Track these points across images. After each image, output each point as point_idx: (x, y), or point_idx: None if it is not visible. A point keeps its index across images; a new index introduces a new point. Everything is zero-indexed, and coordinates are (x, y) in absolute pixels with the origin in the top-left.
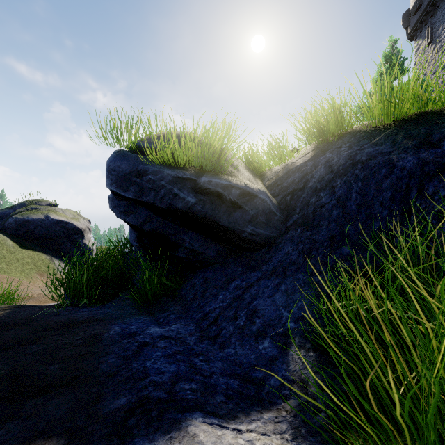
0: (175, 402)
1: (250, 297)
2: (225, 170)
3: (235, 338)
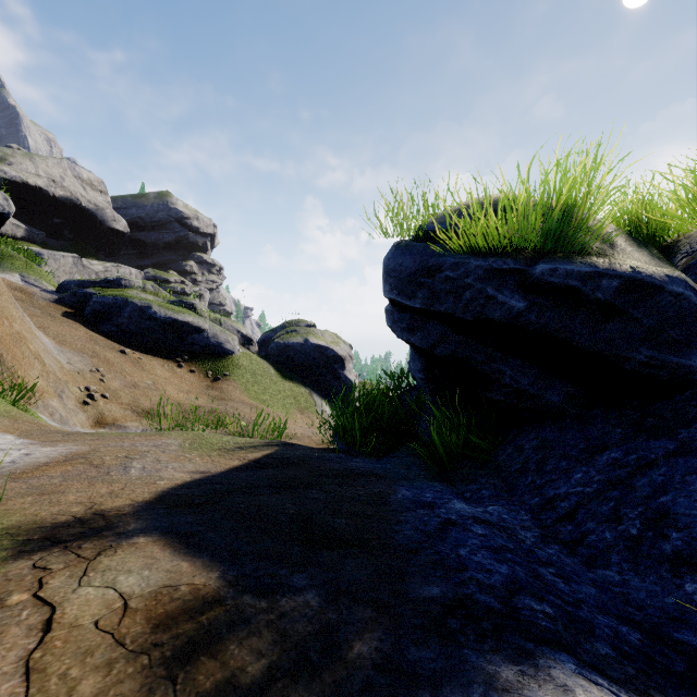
0: (518, 622)
1: (650, 487)
2: (583, 247)
3: (619, 556)
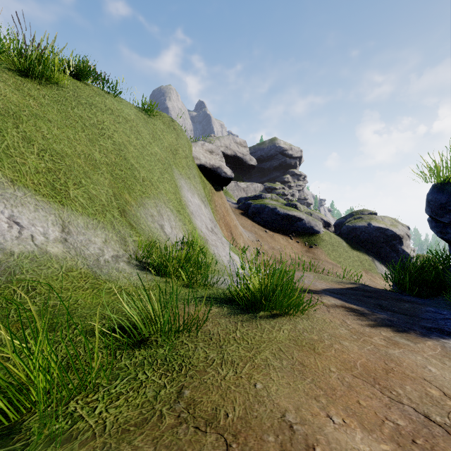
0: None
1: None
2: None
3: None
